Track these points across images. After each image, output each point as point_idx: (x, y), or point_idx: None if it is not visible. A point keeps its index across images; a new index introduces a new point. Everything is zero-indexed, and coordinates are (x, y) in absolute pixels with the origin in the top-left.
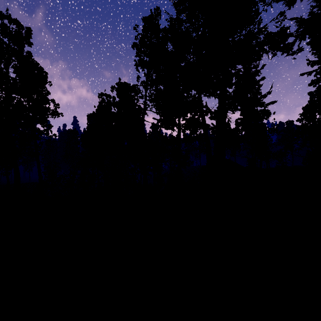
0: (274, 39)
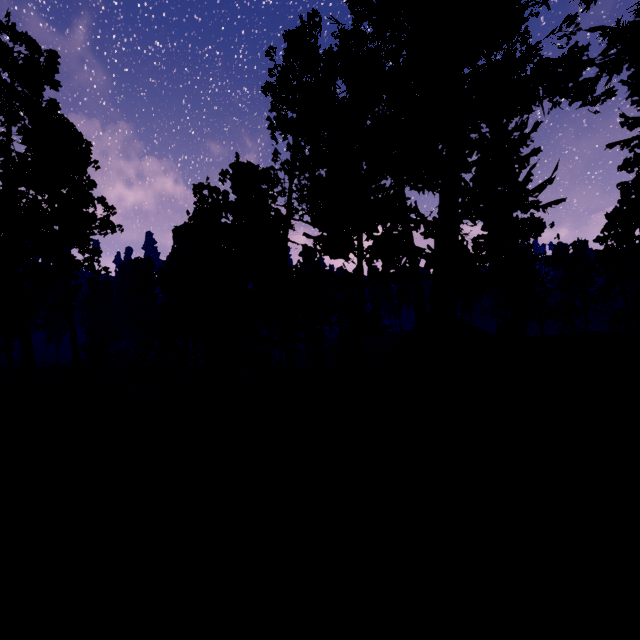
0: (555, 73)
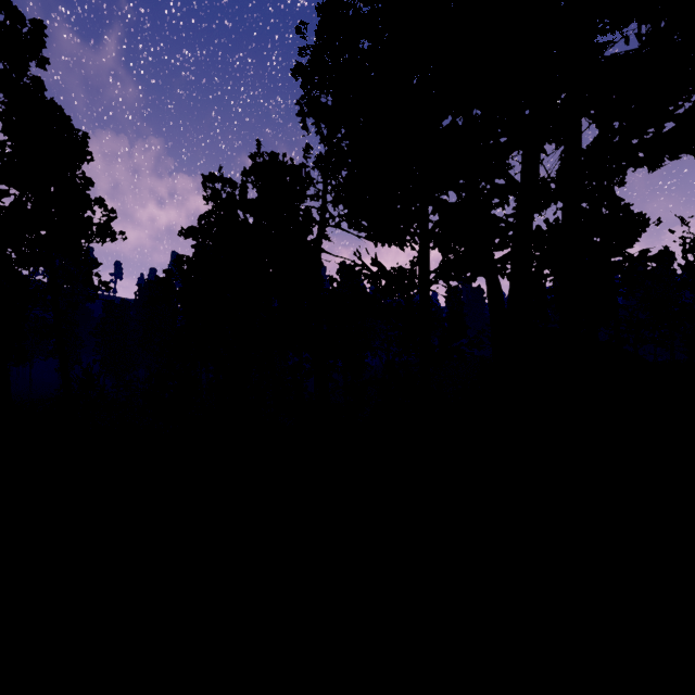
0: None
